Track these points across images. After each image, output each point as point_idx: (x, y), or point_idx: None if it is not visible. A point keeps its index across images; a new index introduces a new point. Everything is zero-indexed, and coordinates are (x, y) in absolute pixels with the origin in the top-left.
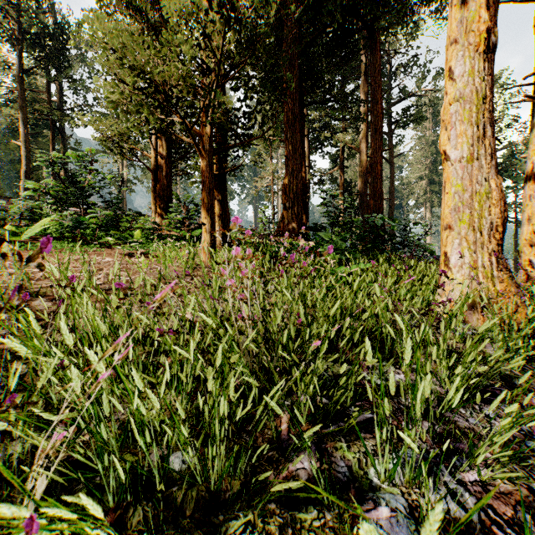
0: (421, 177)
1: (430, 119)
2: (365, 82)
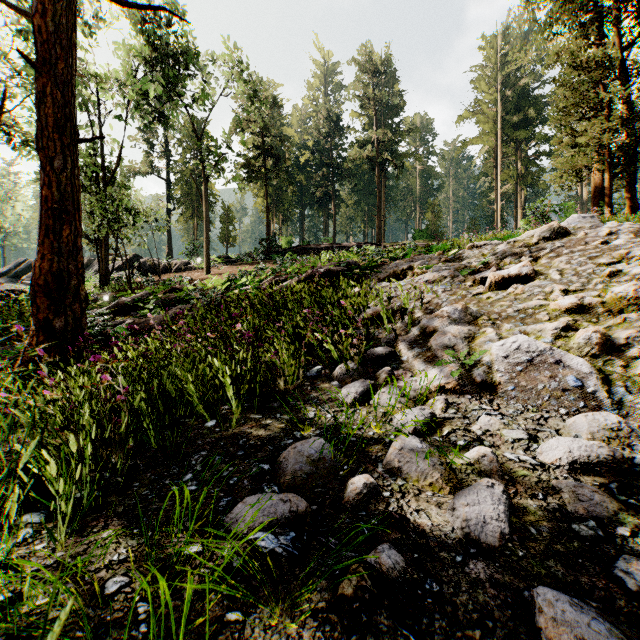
0: None
1: None
2: None
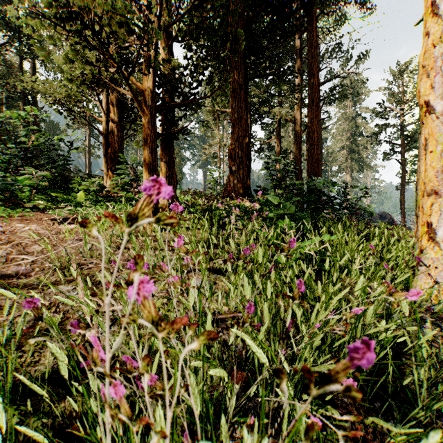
0: (343, 147)
1: (350, 99)
2: (300, 63)
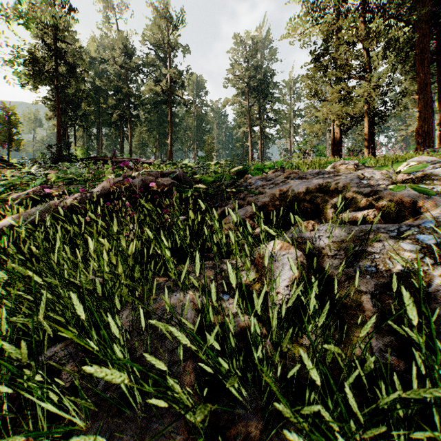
0: None
1: None
2: None
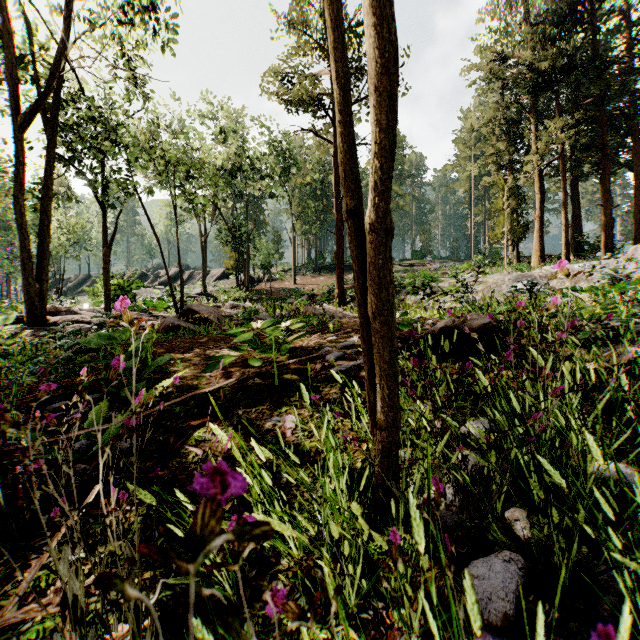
0: None
1: None
2: None
